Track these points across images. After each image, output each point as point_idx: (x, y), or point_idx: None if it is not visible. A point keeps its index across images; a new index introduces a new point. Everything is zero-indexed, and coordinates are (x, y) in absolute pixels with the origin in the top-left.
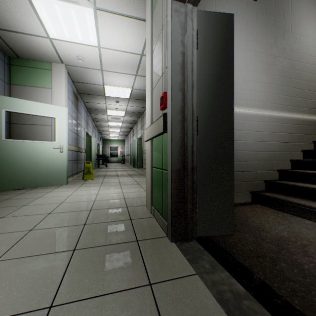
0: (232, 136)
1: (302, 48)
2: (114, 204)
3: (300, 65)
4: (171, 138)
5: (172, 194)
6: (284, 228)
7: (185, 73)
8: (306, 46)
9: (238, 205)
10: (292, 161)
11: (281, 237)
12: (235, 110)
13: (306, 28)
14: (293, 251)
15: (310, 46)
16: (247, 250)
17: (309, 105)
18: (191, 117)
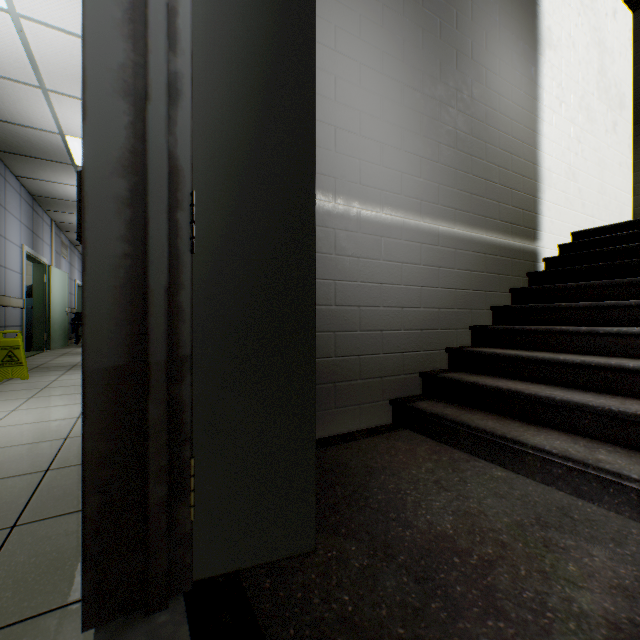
0: (310, 262)
1: (491, 97)
2: (11, 462)
3: (488, 131)
4: (84, 256)
5: (86, 457)
6: (449, 501)
7: (145, 37)
8: (499, 96)
9: (361, 435)
10: (473, 330)
11: (436, 538)
12: (357, 211)
13: (498, 59)
14: (459, 595)
15: (506, 97)
16: (334, 619)
17: (503, 215)
18: (165, 189)
